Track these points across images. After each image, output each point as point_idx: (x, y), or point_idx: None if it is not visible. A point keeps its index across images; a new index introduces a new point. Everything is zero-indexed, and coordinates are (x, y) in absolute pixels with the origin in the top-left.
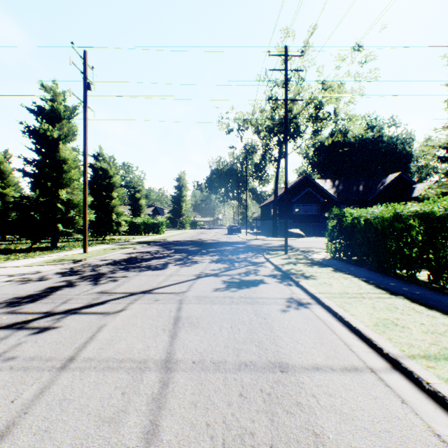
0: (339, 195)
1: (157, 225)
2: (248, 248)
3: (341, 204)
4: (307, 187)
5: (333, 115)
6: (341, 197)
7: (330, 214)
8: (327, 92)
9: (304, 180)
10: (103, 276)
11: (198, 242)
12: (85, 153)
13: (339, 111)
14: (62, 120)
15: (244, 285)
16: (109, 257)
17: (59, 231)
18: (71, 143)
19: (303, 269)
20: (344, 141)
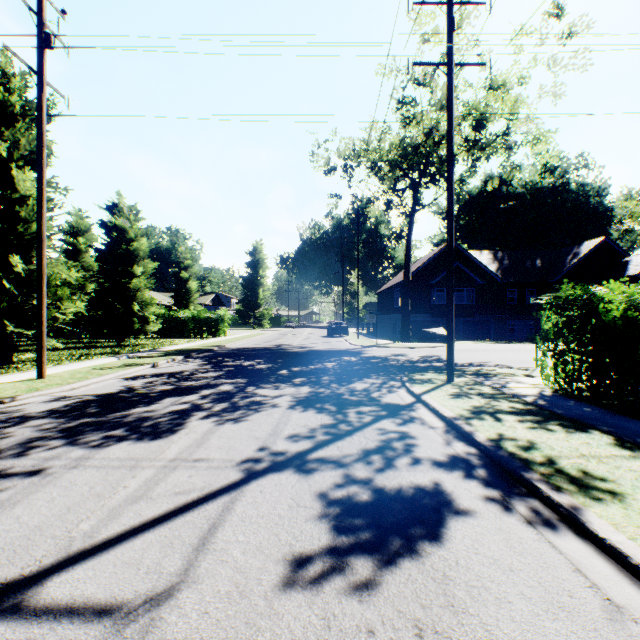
0: (505, 274)
1: (215, 322)
2: (368, 366)
3: (509, 287)
4: (455, 261)
5: (503, 139)
6: (508, 277)
7: (553, 298)
8: (497, 96)
9: None
10: None
11: (276, 351)
12: (39, 176)
13: (518, 128)
14: (19, 124)
15: (395, 534)
16: (81, 390)
17: (60, 331)
18: None
19: (532, 437)
20: (507, 191)
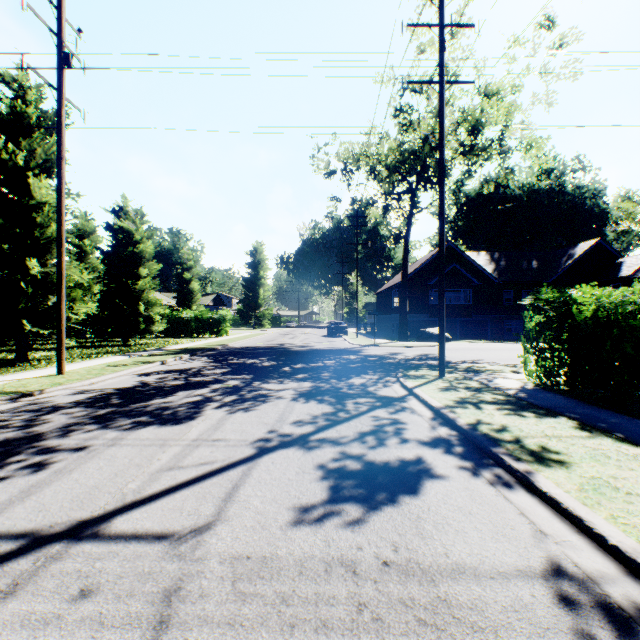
0: (502, 275)
1: (217, 322)
2: (366, 363)
3: (505, 288)
4: (452, 263)
5: (498, 144)
6: (504, 278)
7: (534, 300)
8: (492, 103)
9: (446, 252)
10: (25, 448)
11: (278, 350)
12: (59, 186)
13: (512, 134)
14: (35, 134)
15: (382, 491)
16: (99, 385)
17: None
18: (54, 178)
19: (506, 422)
20: (505, 193)
